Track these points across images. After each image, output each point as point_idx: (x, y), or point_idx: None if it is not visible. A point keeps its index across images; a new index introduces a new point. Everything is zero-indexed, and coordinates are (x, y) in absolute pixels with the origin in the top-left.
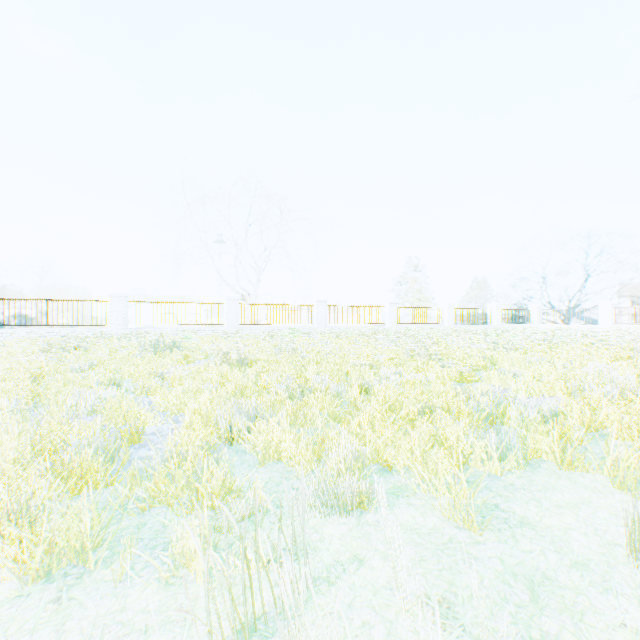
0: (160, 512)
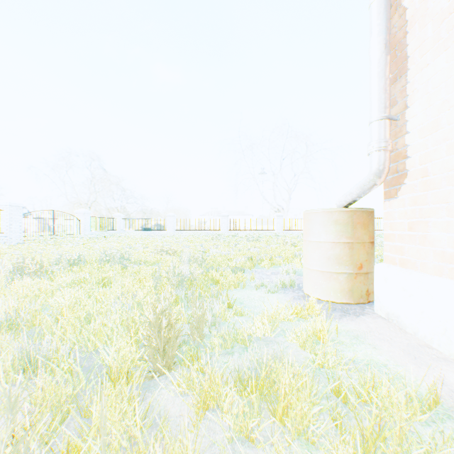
0: (288, 264)
